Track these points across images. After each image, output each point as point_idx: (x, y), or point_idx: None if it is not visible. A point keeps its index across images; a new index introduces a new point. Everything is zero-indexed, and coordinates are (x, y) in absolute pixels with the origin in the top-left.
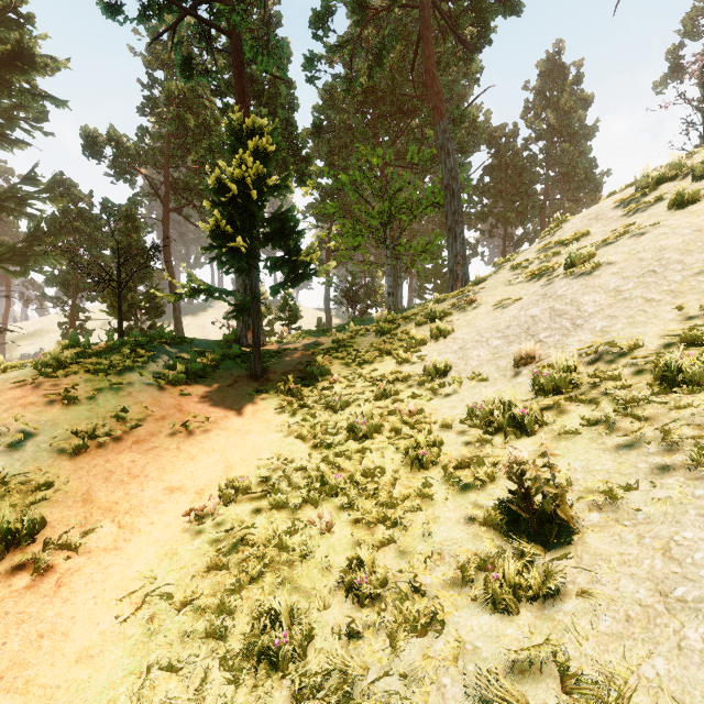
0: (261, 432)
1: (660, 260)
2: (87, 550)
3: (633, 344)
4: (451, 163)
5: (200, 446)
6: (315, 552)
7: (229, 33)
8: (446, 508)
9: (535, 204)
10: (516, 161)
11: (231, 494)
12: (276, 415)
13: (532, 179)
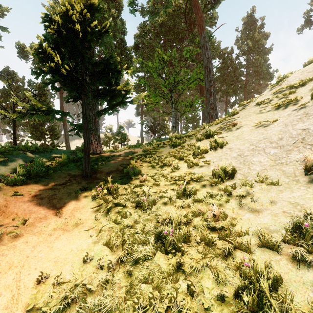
0: (71, 237)
1: None
2: None
3: None
4: (208, 54)
5: None
6: None
7: None
8: None
9: (241, 85)
10: (232, 65)
11: None
12: (92, 214)
13: (240, 74)
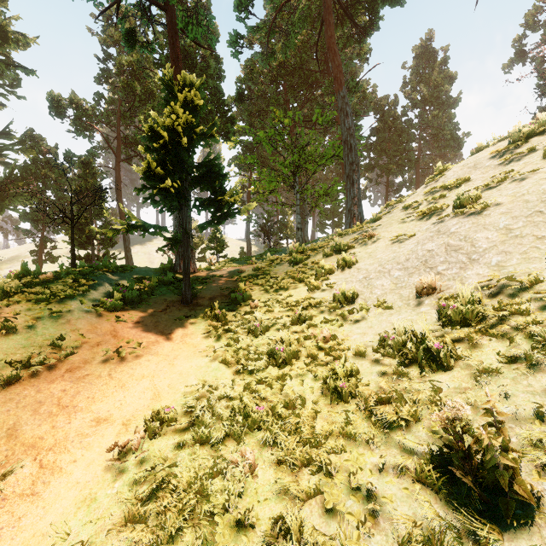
0: (188, 357)
1: (545, 201)
2: (2, 497)
3: (533, 279)
4: (349, 123)
5: (131, 372)
6: (237, 503)
7: (165, 8)
8: (371, 452)
9: (411, 158)
10: (397, 124)
11: (155, 428)
12: (203, 339)
13: (409, 139)
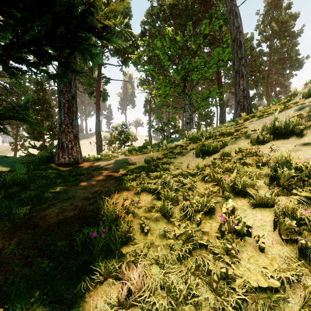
0: None
1: None
2: None
3: None
4: (238, 22)
5: None
6: None
7: None
8: None
9: (264, 76)
10: (253, 53)
11: None
12: None
13: (262, 63)
